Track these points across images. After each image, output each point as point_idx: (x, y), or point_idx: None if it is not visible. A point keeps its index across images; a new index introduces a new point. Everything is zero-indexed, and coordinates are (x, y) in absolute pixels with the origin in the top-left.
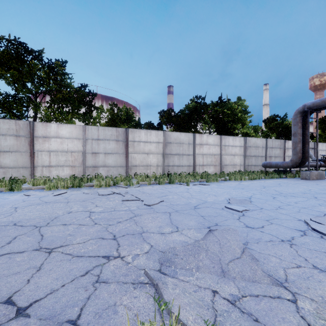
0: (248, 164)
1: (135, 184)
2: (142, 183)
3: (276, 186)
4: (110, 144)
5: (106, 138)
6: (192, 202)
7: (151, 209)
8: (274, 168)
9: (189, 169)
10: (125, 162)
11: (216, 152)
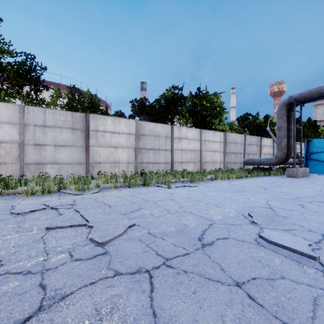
0: (228, 162)
1: (93, 188)
2: (105, 186)
3: (276, 186)
4: (63, 133)
5: (57, 125)
6: (190, 226)
7: (102, 260)
8: (252, 166)
9: (166, 167)
10: (85, 157)
11: (196, 147)
